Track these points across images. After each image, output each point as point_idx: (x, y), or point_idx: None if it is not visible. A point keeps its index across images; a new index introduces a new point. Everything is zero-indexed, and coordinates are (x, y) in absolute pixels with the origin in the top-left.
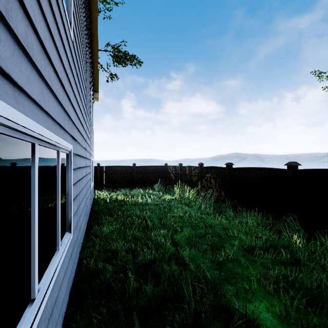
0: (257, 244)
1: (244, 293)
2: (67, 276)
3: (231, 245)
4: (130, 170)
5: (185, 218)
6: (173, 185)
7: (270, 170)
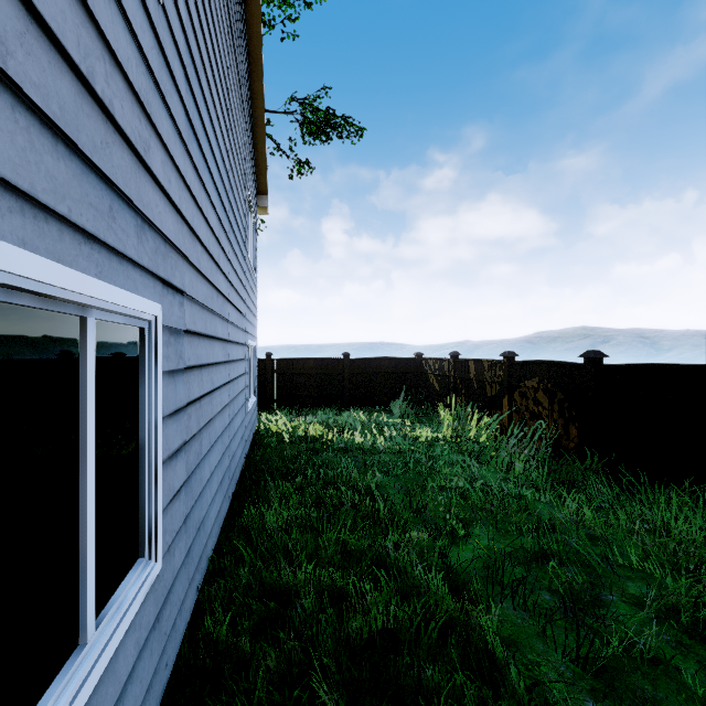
0: None
1: None
2: (133, 703)
3: (626, 599)
4: (337, 368)
5: (475, 496)
6: (436, 405)
7: None
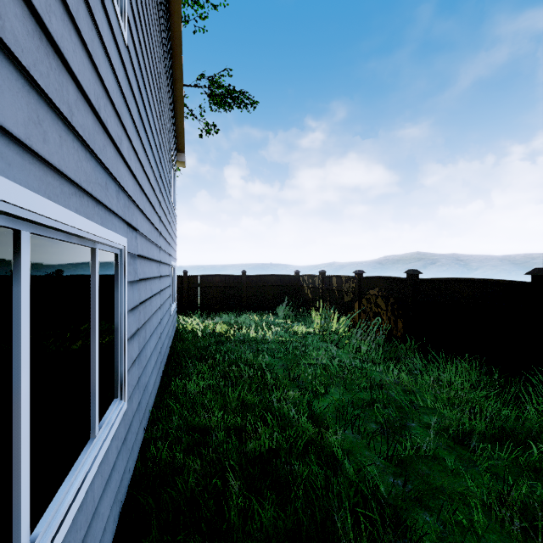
0: (474, 426)
1: (458, 533)
2: (115, 483)
3: (422, 425)
4: (237, 282)
5: (333, 368)
6: (310, 309)
7: (495, 285)
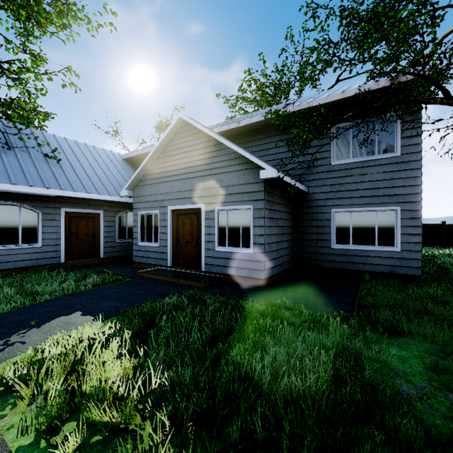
0: None
1: None
2: None
3: None
4: (437, 228)
5: None
6: None
7: None
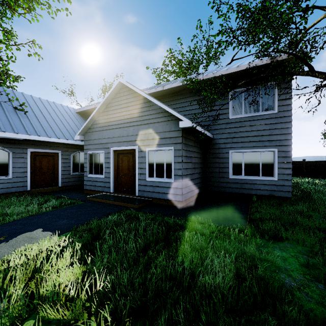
0: None
1: None
2: None
3: None
4: (299, 164)
5: None
6: None
7: None
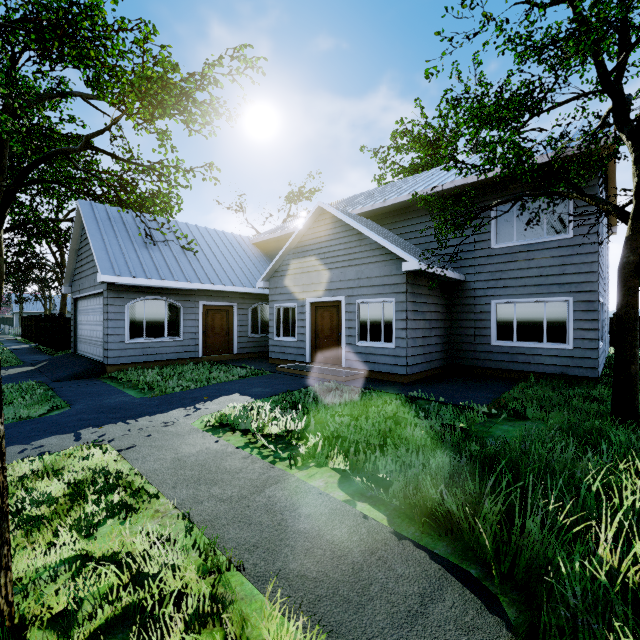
0: None
1: None
2: (602, 358)
3: None
4: None
5: None
6: None
7: None
